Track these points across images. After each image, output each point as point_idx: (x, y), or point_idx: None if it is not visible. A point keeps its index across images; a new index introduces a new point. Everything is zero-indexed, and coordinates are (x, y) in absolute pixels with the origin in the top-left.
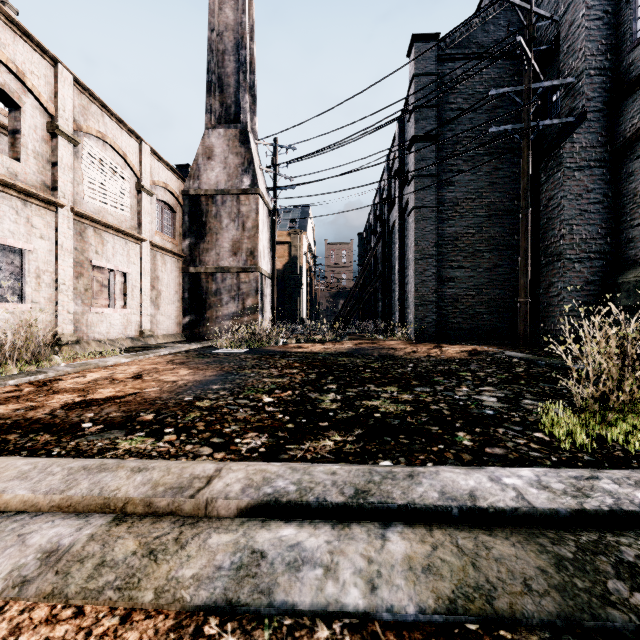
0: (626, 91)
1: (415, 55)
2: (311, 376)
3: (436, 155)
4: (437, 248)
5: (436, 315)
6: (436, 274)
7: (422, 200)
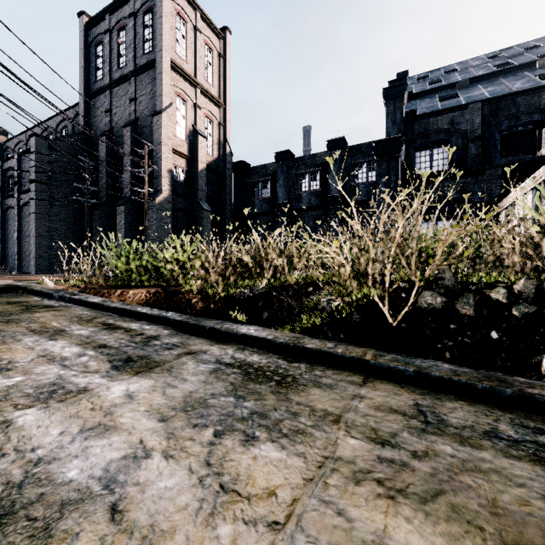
0: (116, 200)
1: (36, 142)
2: None
3: (47, 191)
4: (48, 233)
5: (47, 263)
6: (47, 245)
7: (40, 210)
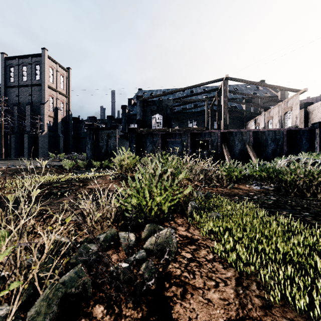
0: (22, 131)
1: None
2: None
3: None
4: None
5: None
6: None
7: None
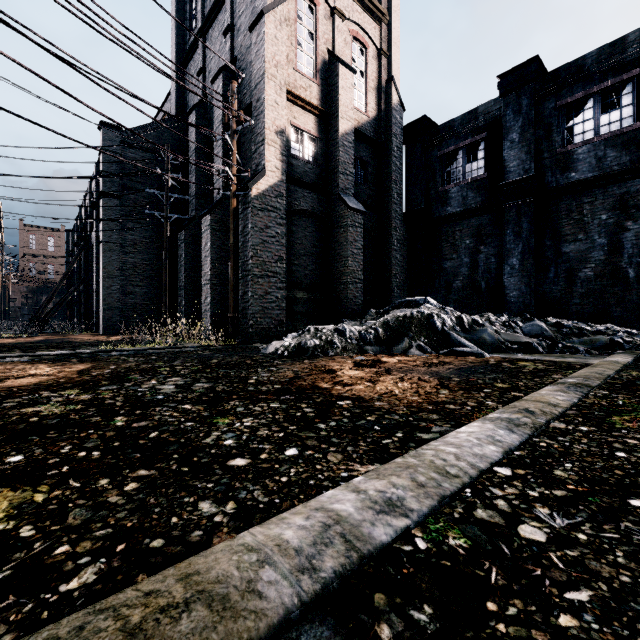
0: None
1: (103, 135)
2: (4, 349)
3: (120, 208)
4: (121, 271)
5: (120, 317)
6: (120, 289)
7: (109, 237)
